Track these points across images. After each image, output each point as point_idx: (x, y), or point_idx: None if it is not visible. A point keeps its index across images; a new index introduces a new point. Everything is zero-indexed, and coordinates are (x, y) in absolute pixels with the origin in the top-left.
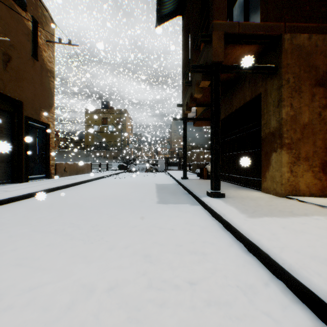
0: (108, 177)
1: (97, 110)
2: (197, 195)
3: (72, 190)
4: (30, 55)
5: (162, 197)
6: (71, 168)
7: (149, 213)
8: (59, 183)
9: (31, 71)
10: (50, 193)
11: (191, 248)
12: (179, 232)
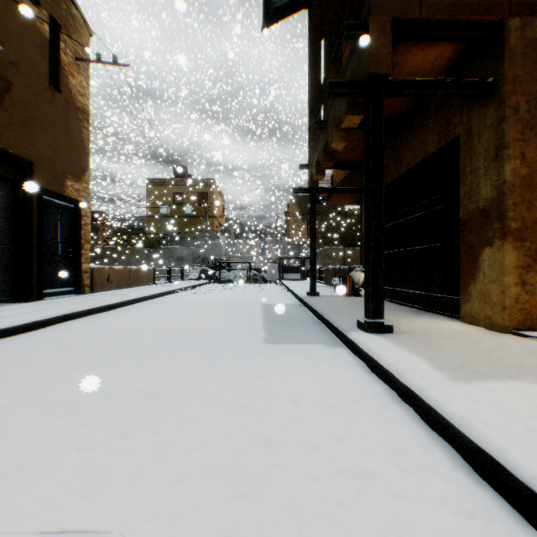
0: (181, 292)
1: (166, 180)
2: (339, 327)
3: (115, 316)
4: (47, 82)
5: (274, 331)
6: (120, 276)
7: (248, 363)
8: (93, 303)
9: (49, 109)
10: (75, 321)
11: (337, 455)
12: (309, 409)
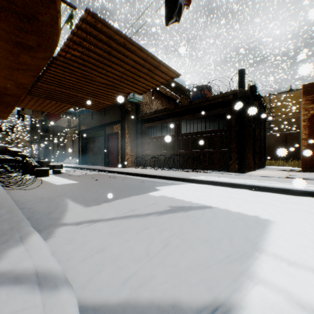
0: None
1: None
2: None
3: None
4: None
5: None
6: None
7: None
8: None
9: None
10: None
11: None
12: None
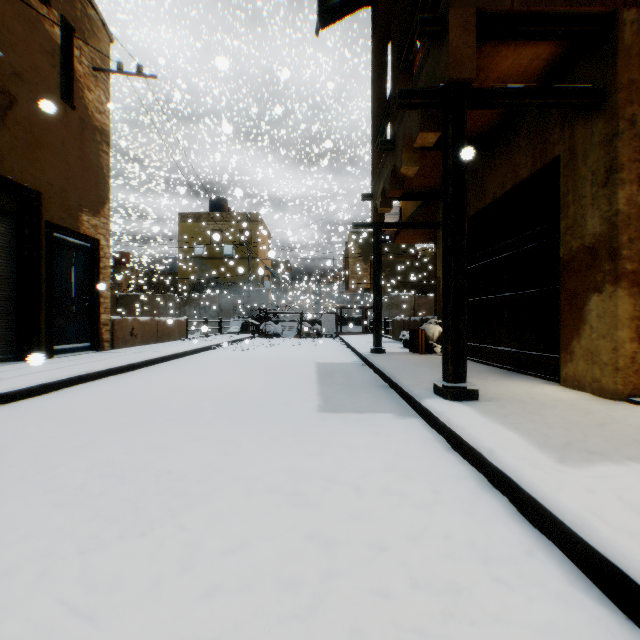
0: (219, 348)
1: (201, 215)
2: (411, 392)
3: (139, 377)
4: (58, 96)
5: (331, 396)
6: (146, 329)
7: (299, 437)
8: (113, 362)
9: (60, 129)
10: (90, 384)
11: (414, 562)
12: (375, 499)
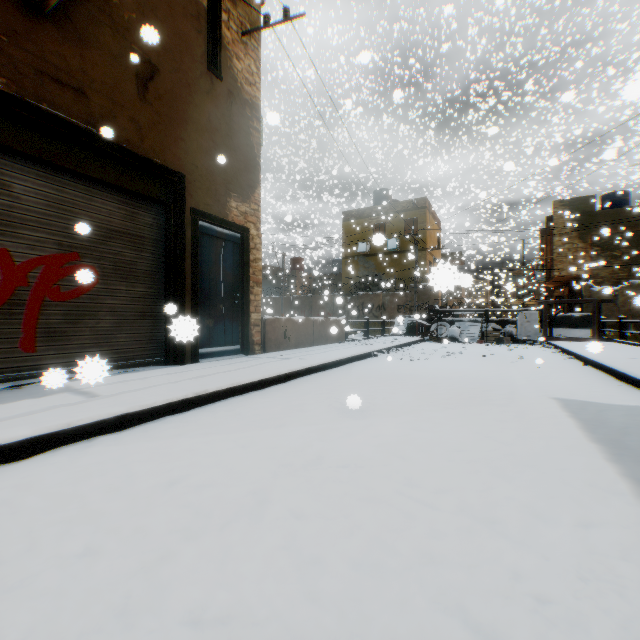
0: (381, 355)
1: (364, 211)
2: None
3: (262, 404)
4: (203, 66)
5: None
6: (300, 330)
7: None
8: (242, 375)
9: (205, 104)
10: (194, 413)
11: None
12: None
